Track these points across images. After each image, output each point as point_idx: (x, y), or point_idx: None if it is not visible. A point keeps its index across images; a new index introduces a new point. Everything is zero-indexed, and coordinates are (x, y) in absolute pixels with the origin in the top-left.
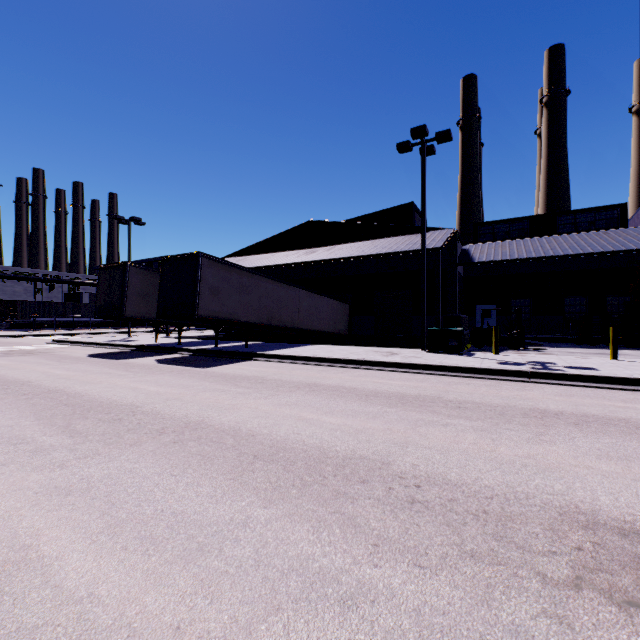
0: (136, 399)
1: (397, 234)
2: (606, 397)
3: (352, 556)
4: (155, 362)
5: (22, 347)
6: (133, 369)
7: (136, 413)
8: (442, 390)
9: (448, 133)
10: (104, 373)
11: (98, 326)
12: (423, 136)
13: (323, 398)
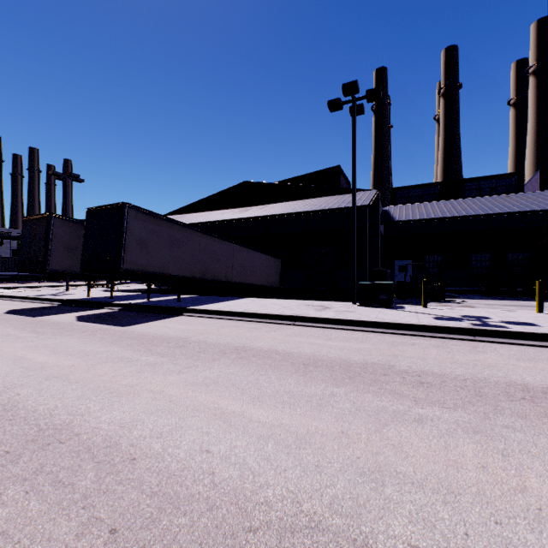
0: (4, 378)
1: (325, 195)
2: None
3: None
4: (74, 319)
5: None
6: (41, 329)
7: None
8: (389, 354)
9: (378, 91)
10: (1, 335)
11: (45, 280)
12: (354, 93)
13: (252, 370)
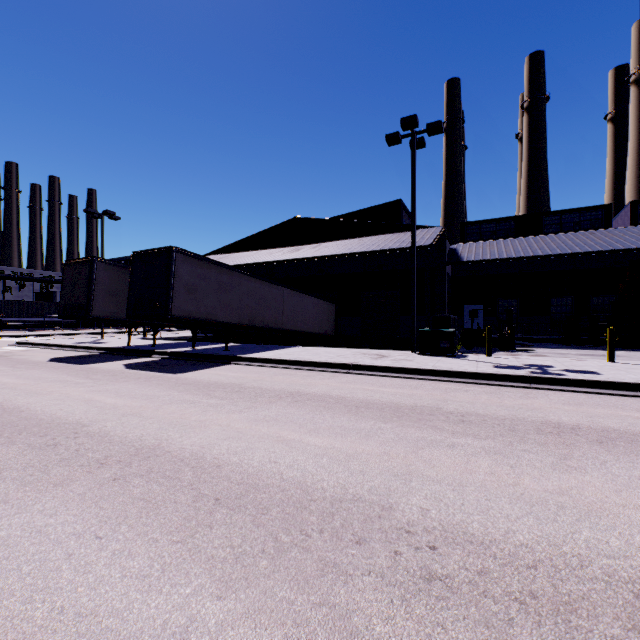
0: (85, 415)
1: (385, 232)
2: (618, 406)
3: None
4: (123, 367)
5: None
6: (95, 376)
7: (79, 435)
8: (440, 399)
9: (439, 124)
10: (59, 381)
11: (72, 326)
12: (413, 127)
13: (307, 411)
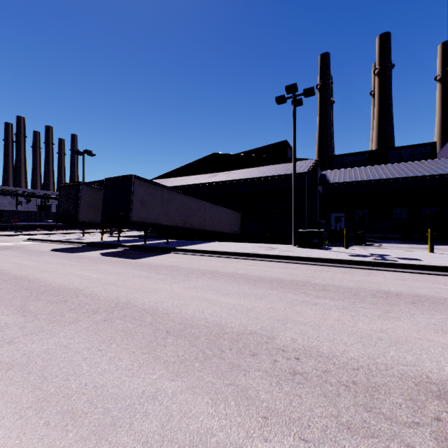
0: (80, 284)
1: (275, 163)
2: (431, 281)
3: (245, 430)
4: (99, 255)
5: (4, 244)
6: (82, 260)
7: (78, 295)
8: (310, 276)
9: (312, 89)
10: (60, 263)
11: (62, 228)
12: (294, 92)
13: (222, 282)
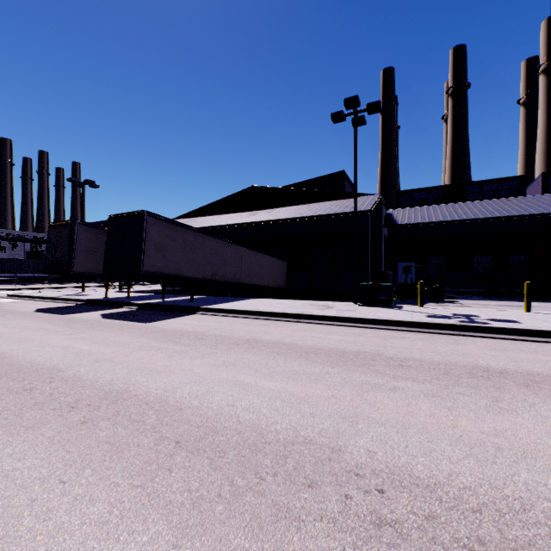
0: (62, 361)
1: (330, 199)
2: (538, 351)
3: None
4: (99, 317)
5: None
6: (74, 324)
7: (54, 379)
8: (380, 345)
9: (378, 104)
10: (42, 329)
11: (58, 281)
12: (355, 106)
13: (262, 356)
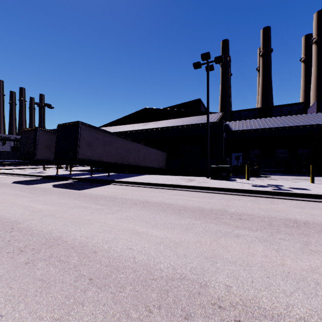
0: (22, 216)
1: (192, 115)
2: None
3: None
4: (51, 186)
5: None
6: (34, 191)
7: (13, 230)
8: (225, 205)
9: (221, 57)
10: (13, 194)
11: (30, 164)
12: (208, 59)
13: (151, 212)
